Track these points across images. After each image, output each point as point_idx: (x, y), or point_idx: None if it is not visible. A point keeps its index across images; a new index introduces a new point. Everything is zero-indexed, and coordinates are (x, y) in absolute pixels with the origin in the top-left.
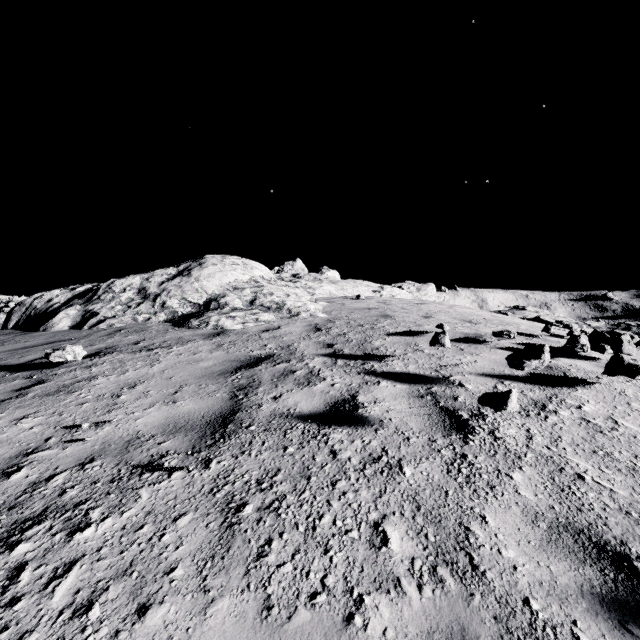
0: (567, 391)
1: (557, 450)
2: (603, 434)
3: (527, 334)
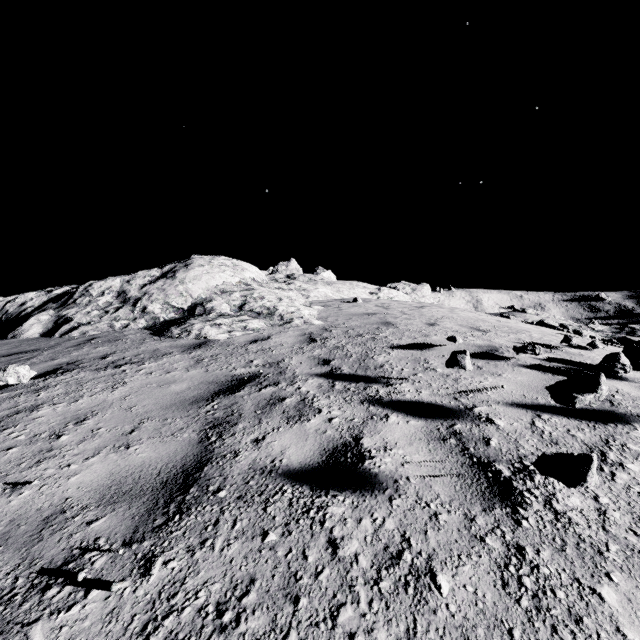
0: (624, 430)
1: None
2: None
3: (544, 345)
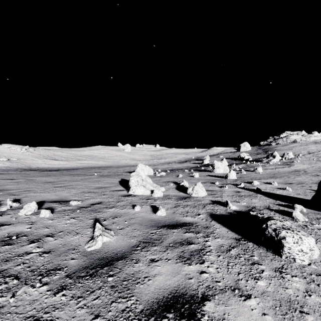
0: None
1: None
2: None
3: None
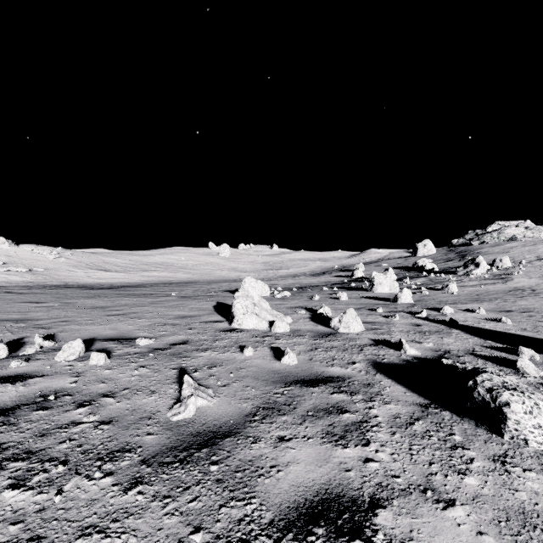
0: None
1: None
2: None
3: None
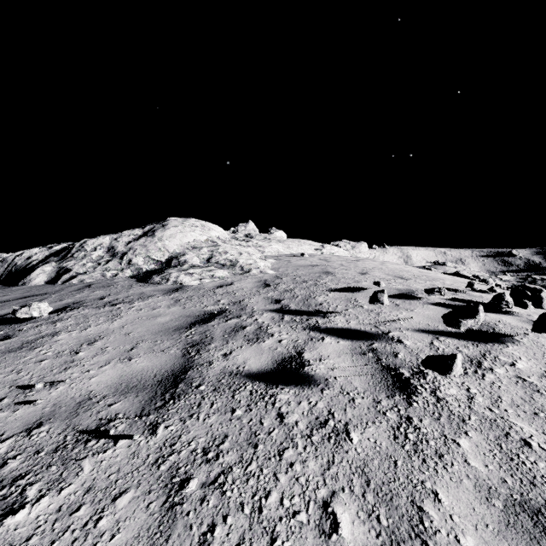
0: (499, 347)
1: (499, 412)
2: (540, 394)
3: (453, 289)
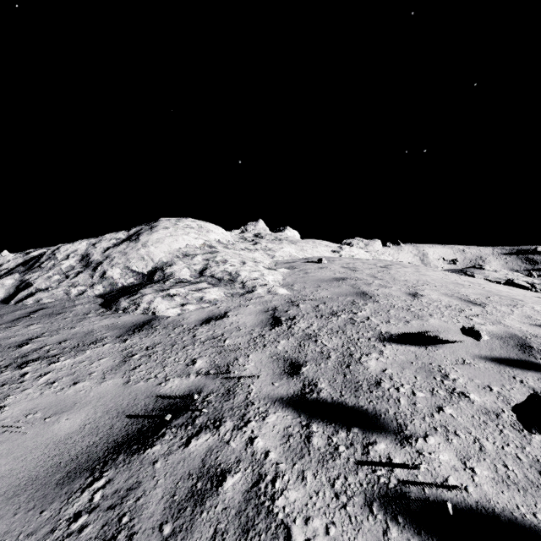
0: None
1: None
2: None
3: None
